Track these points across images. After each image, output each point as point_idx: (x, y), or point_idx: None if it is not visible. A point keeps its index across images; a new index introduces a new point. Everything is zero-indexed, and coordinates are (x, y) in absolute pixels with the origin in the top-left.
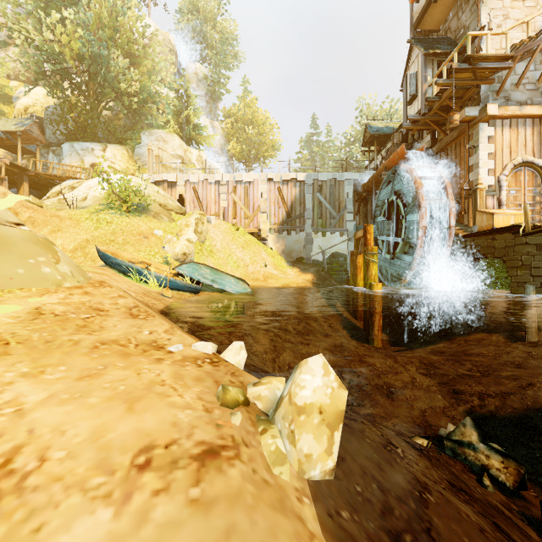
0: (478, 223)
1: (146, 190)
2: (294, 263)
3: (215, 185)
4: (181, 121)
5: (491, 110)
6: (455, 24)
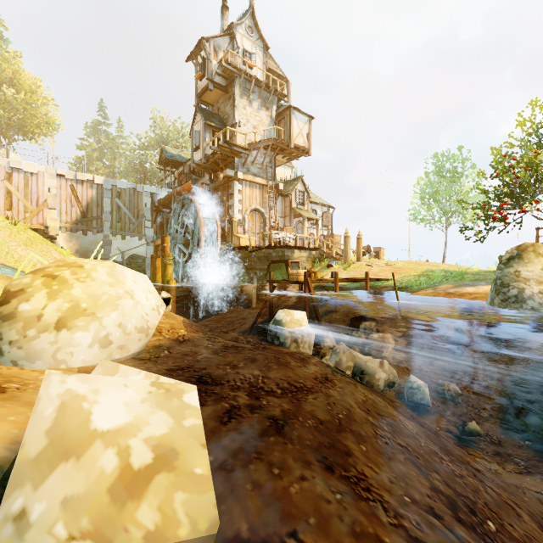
0: (234, 242)
1: None
2: None
3: None
4: None
5: (240, 175)
6: (223, 108)
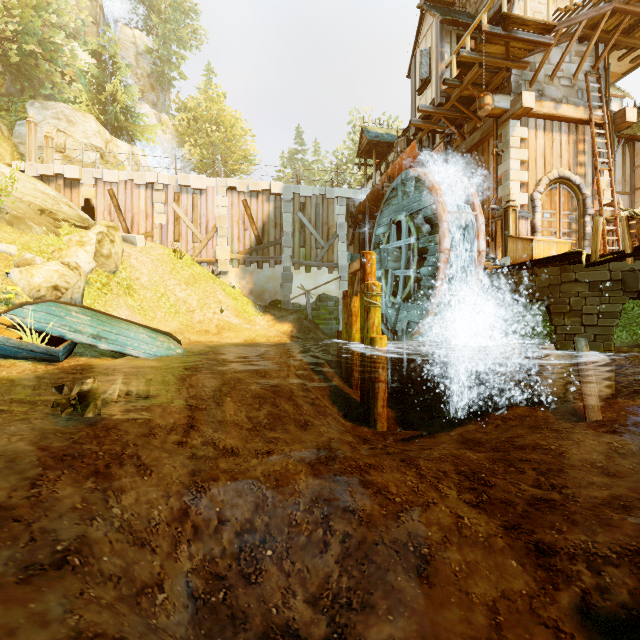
0: (511, 254)
1: (19, 185)
2: (266, 309)
3: (146, 189)
4: (103, 99)
5: (527, 101)
6: None
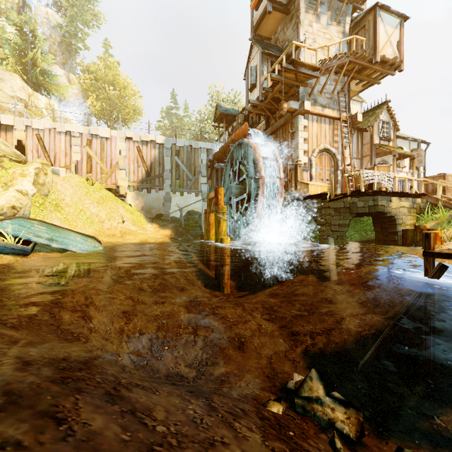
0: (299, 191)
1: None
2: (153, 220)
3: (66, 135)
4: (25, 62)
5: (306, 106)
6: (282, 36)
